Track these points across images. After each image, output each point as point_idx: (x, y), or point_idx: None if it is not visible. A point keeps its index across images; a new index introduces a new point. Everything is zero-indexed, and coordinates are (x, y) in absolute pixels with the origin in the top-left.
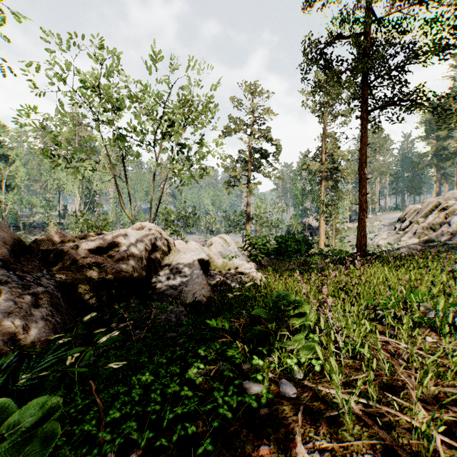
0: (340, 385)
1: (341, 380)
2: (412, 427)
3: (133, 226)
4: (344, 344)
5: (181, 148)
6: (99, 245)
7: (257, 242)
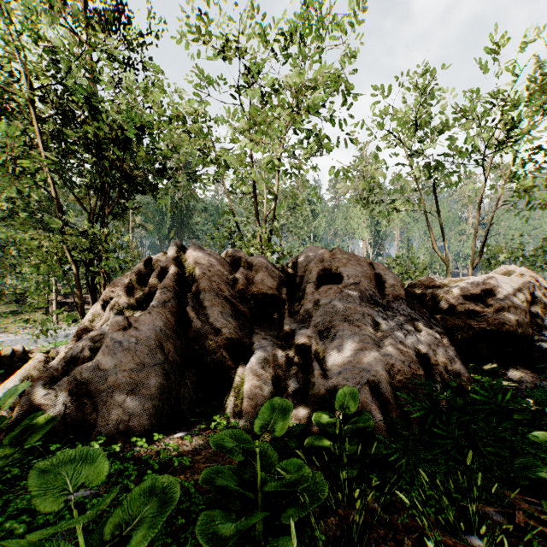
0: None
1: None
2: None
3: (495, 271)
4: None
5: (529, 154)
6: (473, 292)
7: None
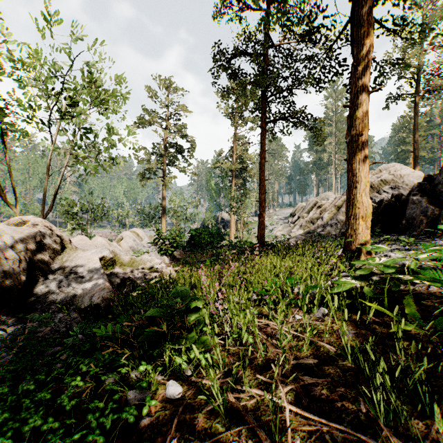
0: (223, 375)
1: (224, 370)
2: (273, 403)
3: (9, 221)
4: (230, 334)
5: (84, 132)
6: None
7: (168, 236)
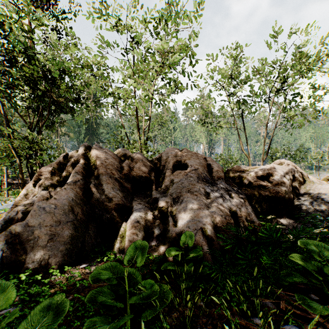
0: None
1: None
2: None
3: (274, 162)
4: None
5: (293, 97)
6: (262, 174)
7: None
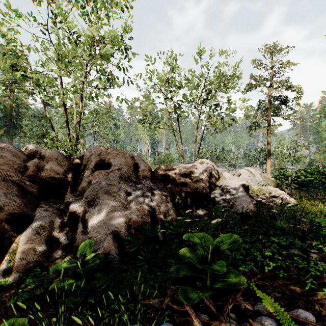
0: None
1: None
2: None
3: (197, 161)
4: None
5: (216, 106)
6: (185, 173)
7: (288, 174)
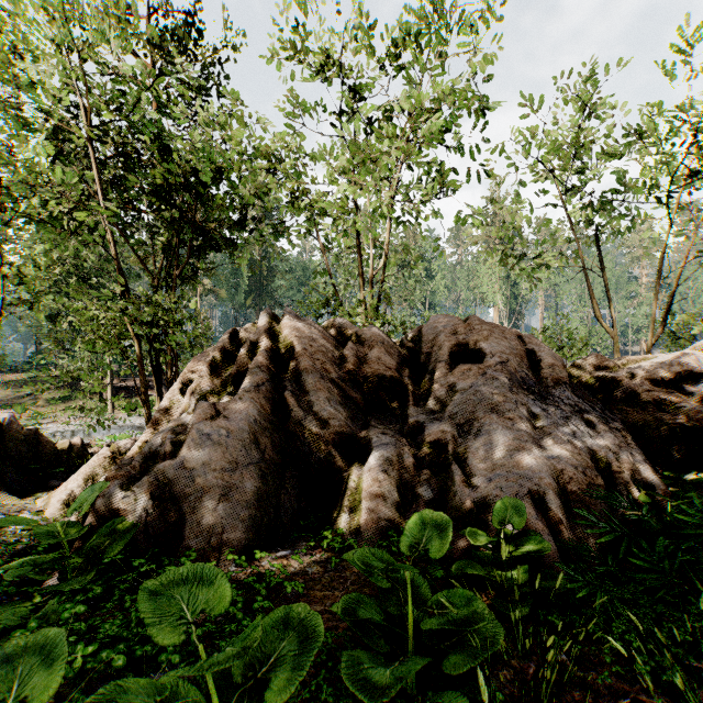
0: None
1: None
2: None
3: (692, 346)
4: None
5: None
6: (663, 375)
7: None
